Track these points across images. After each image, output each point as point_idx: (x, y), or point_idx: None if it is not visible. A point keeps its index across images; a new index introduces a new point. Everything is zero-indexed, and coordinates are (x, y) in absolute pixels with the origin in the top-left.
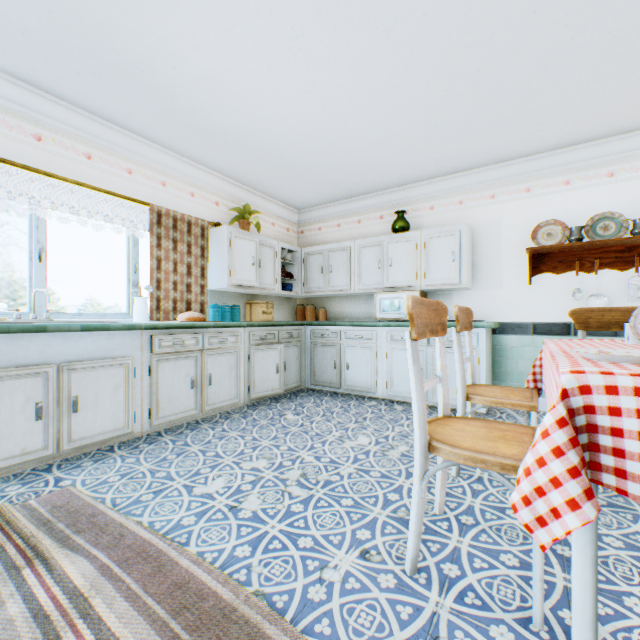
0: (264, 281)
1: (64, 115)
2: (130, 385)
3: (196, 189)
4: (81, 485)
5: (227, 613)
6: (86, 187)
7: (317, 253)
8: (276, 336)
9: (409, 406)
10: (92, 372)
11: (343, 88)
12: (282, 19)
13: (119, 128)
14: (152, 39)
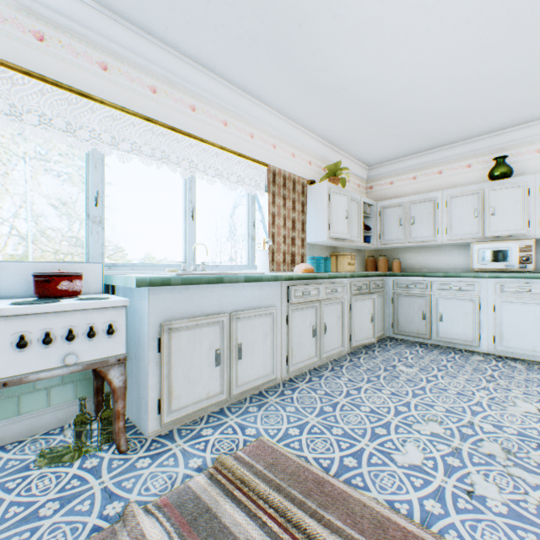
0: (351, 234)
1: (211, 86)
2: (274, 333)
3: (295, 150)
4: (268, 436)
5: None
6: (226, 150)
7: (395, 206)
8: (367, 286)
9: (528, 364)
10: (250, 321)
11: (515, 10)
12: None
13: (247, 96)
14: None
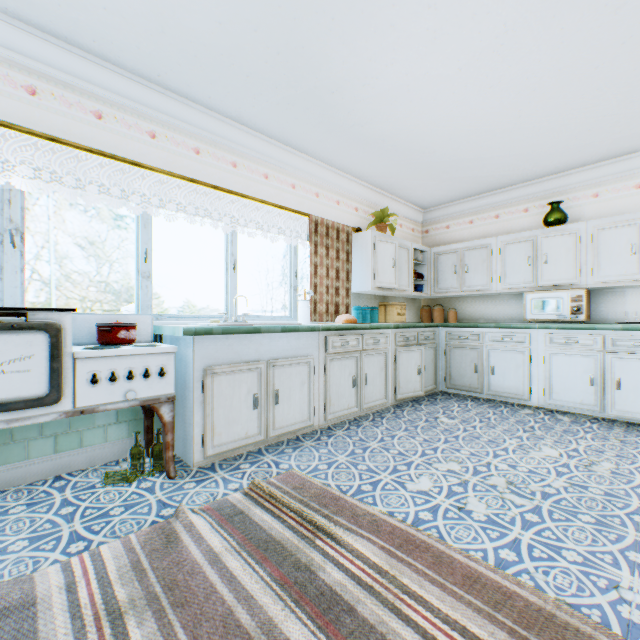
0: (400, 283)
1: (251, 143)
2: (311, 382)
3: (340, 197)
4: (299, 469)
5: (547, 617)
6: (266, 204)
7: (449, 252)
8: (415, 338)
9: (575, 417)
10: (286, 369)
11: (533, 77)
12: (497, 17)
13: (288, 148)
14: (355, 62)
